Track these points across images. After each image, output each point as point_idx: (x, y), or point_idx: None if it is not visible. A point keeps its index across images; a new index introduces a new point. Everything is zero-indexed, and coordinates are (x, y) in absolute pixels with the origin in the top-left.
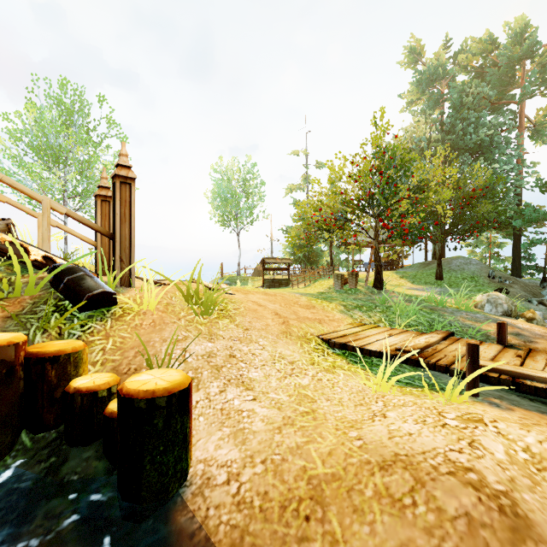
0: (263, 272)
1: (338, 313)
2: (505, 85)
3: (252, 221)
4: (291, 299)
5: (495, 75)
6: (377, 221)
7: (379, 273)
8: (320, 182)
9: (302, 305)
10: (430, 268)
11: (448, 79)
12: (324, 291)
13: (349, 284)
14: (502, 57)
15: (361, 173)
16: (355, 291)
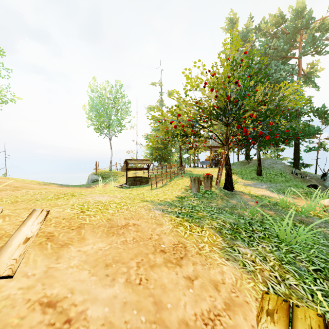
0: (126, 171)
1: (222, 260)
2: (290, 45)
3: (121, 129)
4: (149, 233)
5: (284, 39)
6: (227, 129)
7: (230, 176)
8: (176, 92)
9: (167, 252)
10: (249, 166)
11: (251, 43)
12: (182, 195)
13: (204, 186)
14: (290, 26)
15: (214, 85)
16: (211, 195)
